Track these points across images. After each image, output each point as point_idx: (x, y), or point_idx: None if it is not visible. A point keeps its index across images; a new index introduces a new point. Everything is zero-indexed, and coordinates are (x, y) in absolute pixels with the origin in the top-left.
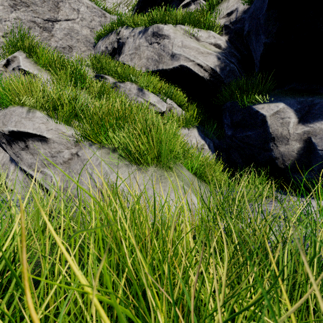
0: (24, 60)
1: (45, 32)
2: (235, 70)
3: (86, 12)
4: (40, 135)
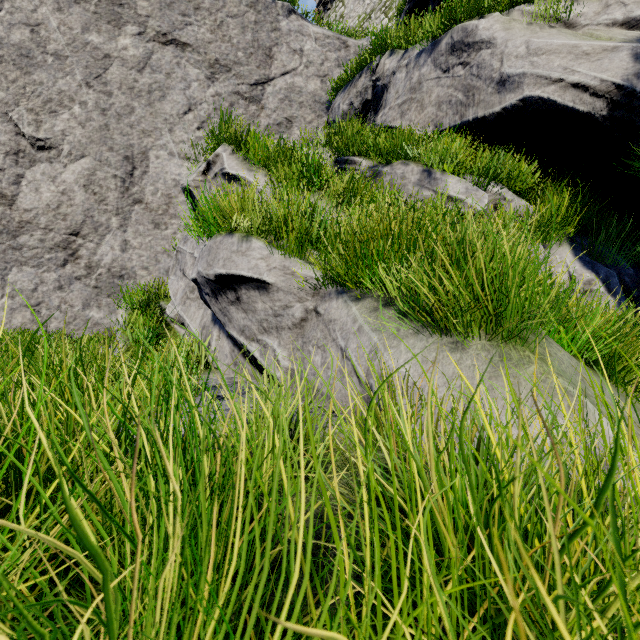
0: (229, 158)
1: (252, 104)
2: None
3: (313, 50)
4: (258, 279)
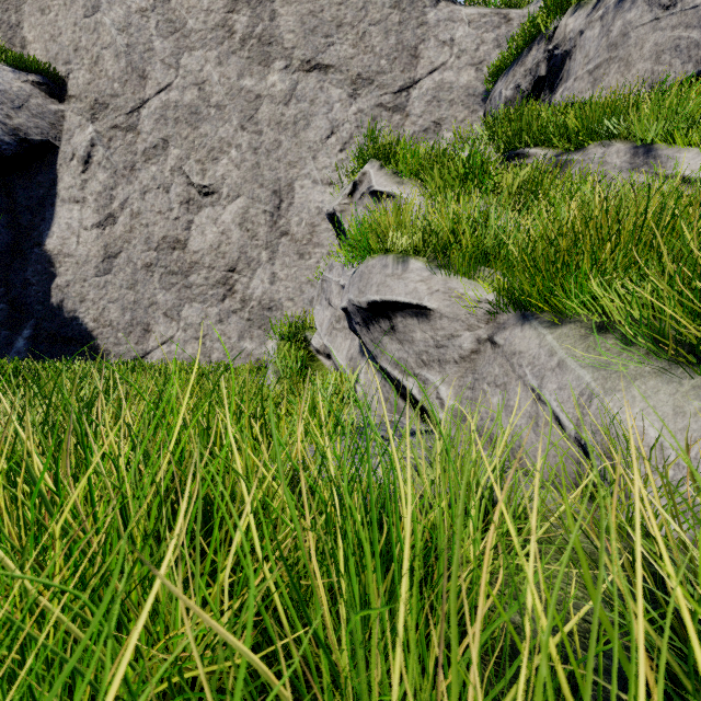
0: (377, 174)
1: (396, 114)
2: None
3: (466, 35)
4: (417, 305)
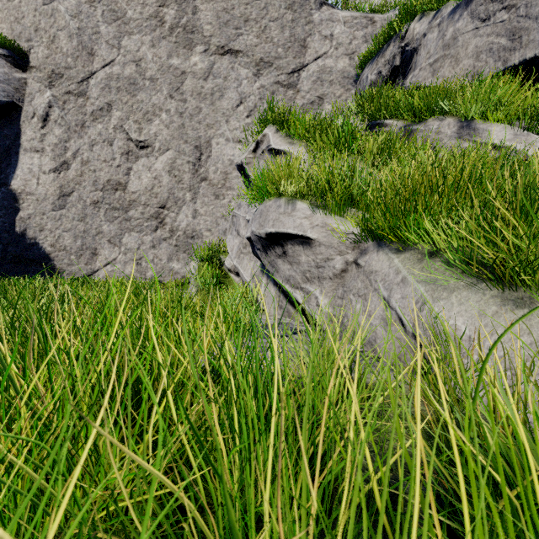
0: (274, 136)
1: (290, 90)
2: None
3: (342, 32)
4: (302, 236)
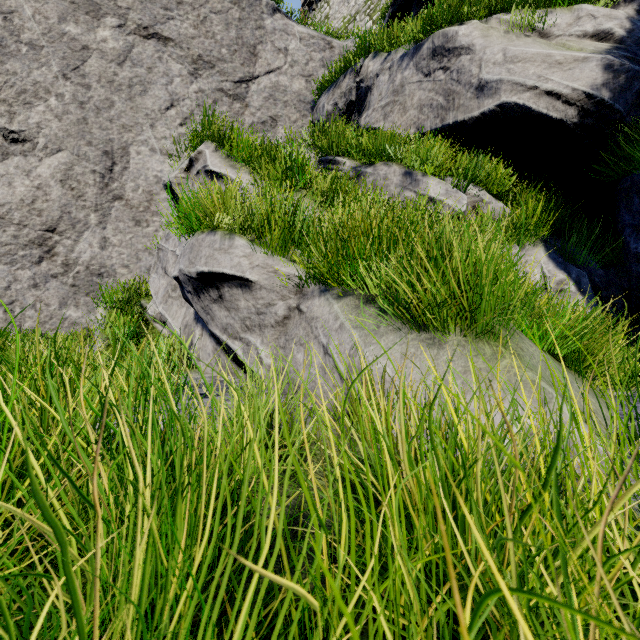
0: (212, 155)
1: (236, 102)
2: None
3: (298, 49)
4: (240, 277)
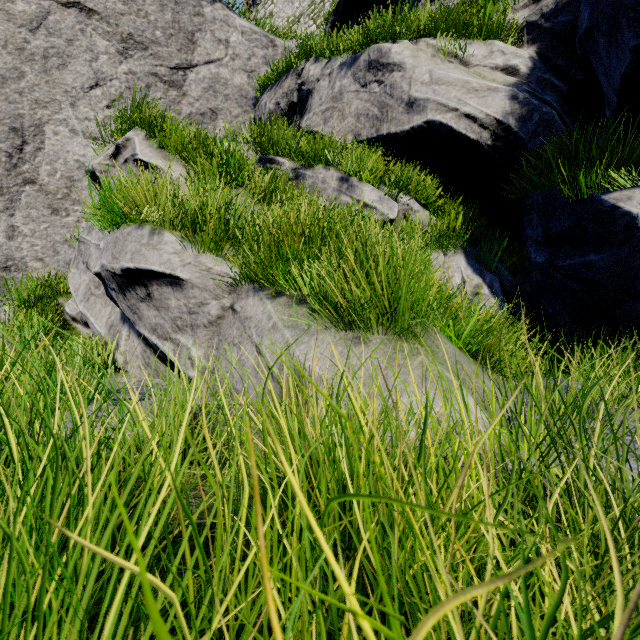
0: (142, 143)
1: (173, 89)
2: (553, 119)
3: (240, 43)
4: (170, 275)
